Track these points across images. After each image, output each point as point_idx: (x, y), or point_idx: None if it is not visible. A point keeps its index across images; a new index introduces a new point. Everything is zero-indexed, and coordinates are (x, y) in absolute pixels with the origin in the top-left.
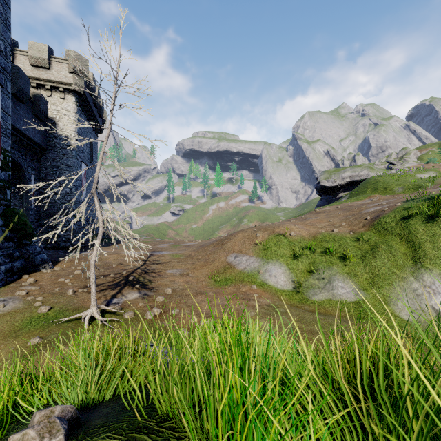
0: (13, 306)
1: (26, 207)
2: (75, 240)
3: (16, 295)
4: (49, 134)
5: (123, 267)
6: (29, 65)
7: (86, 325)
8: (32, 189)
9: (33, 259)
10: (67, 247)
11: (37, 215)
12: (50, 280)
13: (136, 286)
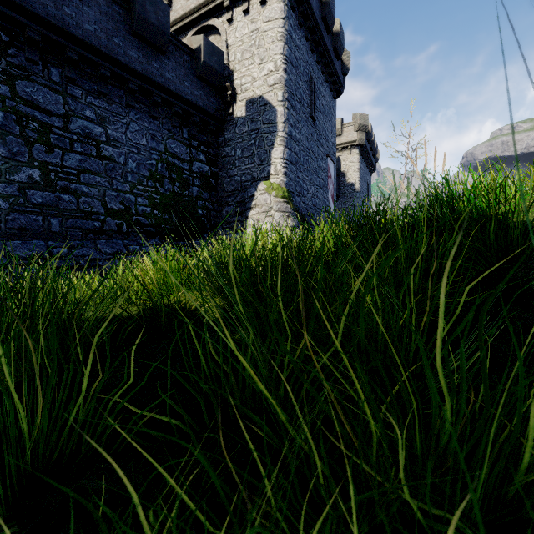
0: None
1: None
2: None
3: None
4: (341, 184)
5: None
6: None
7: None
8: None
9: None
10: None
11: None
12: None
13: None
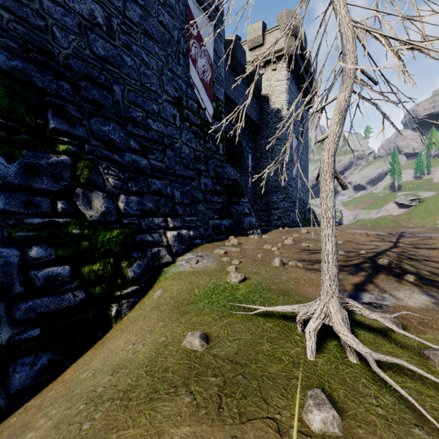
0: (205, 264)
1: (244, 184)
2: (286, 219)
3: (213, 253)
4: (263, 112)
5: (356, 246)
6: (248, 52)
7: (309, 350)
8: (249, 168)
9: (241, 221)
10: (278, 225)
11: (254, 194)
12: (254, 245)
13: (407, 279)
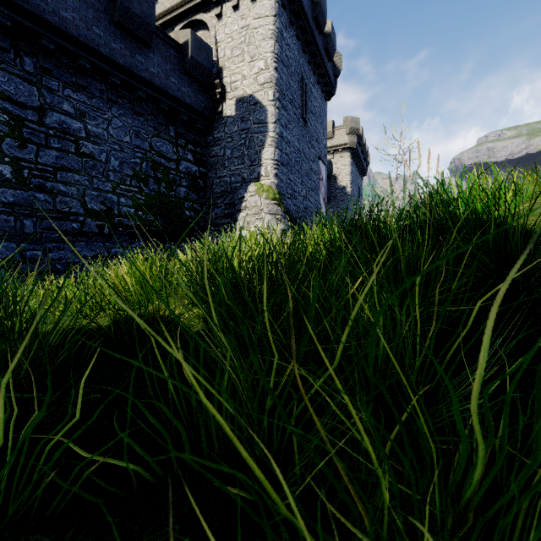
0: None
1: None
2: None
3: None
4: (332, 187)
5: None
6: None
7: None
8: None
9: None
10: None
11: None
12: None
13: None
